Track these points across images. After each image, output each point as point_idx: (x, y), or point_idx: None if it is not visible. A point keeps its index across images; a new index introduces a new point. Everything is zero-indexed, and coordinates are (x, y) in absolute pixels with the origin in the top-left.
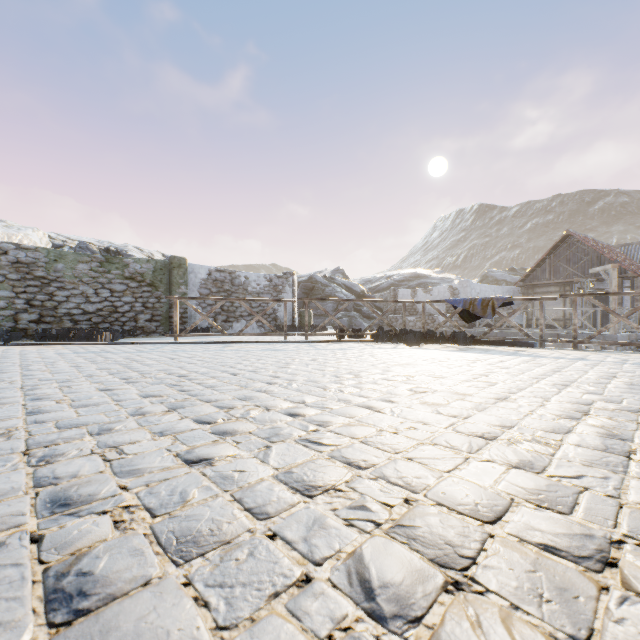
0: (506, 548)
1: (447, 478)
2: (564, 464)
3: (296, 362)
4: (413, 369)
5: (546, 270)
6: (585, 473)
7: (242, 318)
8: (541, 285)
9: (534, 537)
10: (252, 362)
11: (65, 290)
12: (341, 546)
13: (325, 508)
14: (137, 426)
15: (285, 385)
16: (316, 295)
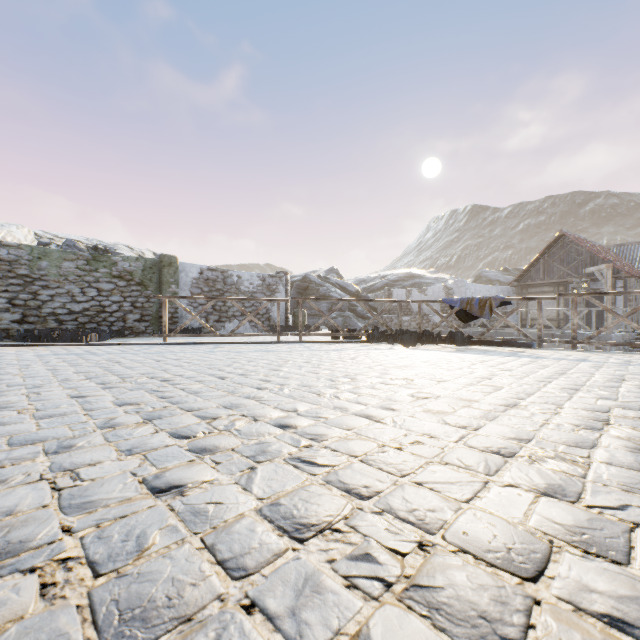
0: (560, 623)
1: (467, 511)
2: (601, 489)
3: (289, 364)
4: (412, 372)
5: (540, 270)
6: (629, 502)
7: (235, 318)
8: (535, 285)
9: (592, 603)
10: (242, 364)
11: (50, 289)
12: (341, 623)
13: (319, 559)
14: (103, 442)
15: (276, 390)
16: (310, 295)
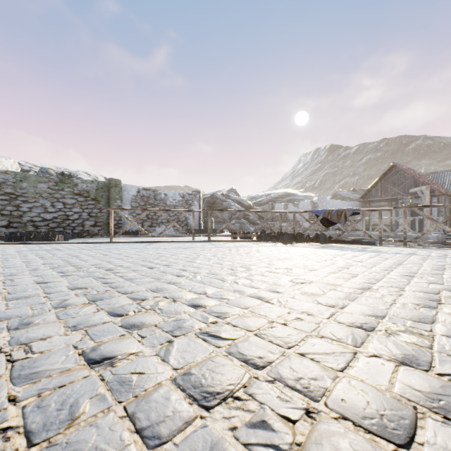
0: None
1: (342, 379)
2: (446, 359)
3: (201, 257)
4: (290, 263)
5: (378, 190)
6: None
7: (162, 224)
8: (375, 201)
9: None
10: (167, 257)
11: (28, 203)
12: None
13: (223, 426)
14: (55, 319)
15: (191, 277)
16: (216, 207)
